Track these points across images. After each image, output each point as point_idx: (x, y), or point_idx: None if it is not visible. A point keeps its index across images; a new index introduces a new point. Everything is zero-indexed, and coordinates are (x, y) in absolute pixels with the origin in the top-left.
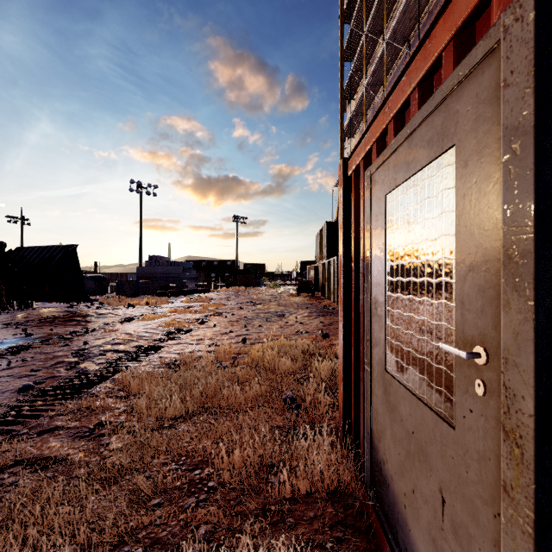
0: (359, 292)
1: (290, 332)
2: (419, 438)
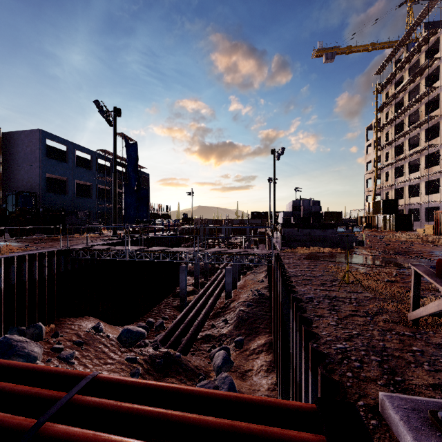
0: (437, 222)
1: None
2: None
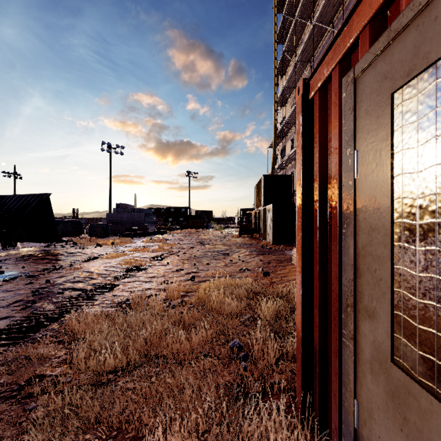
0: (326, 239)
1: (234, 270)
2: None
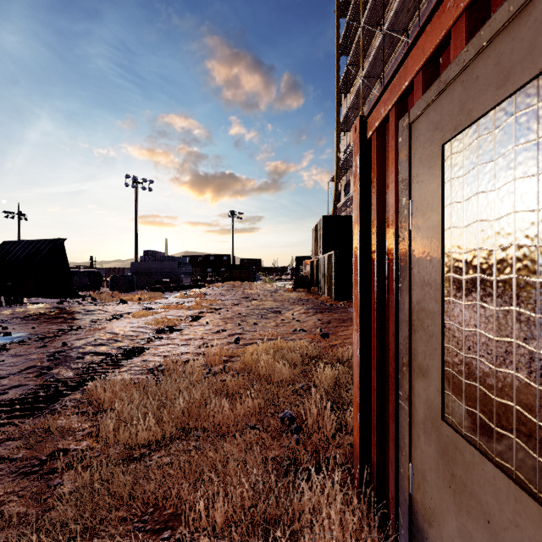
0: (384, 294)
1: (286, 331)
2: None
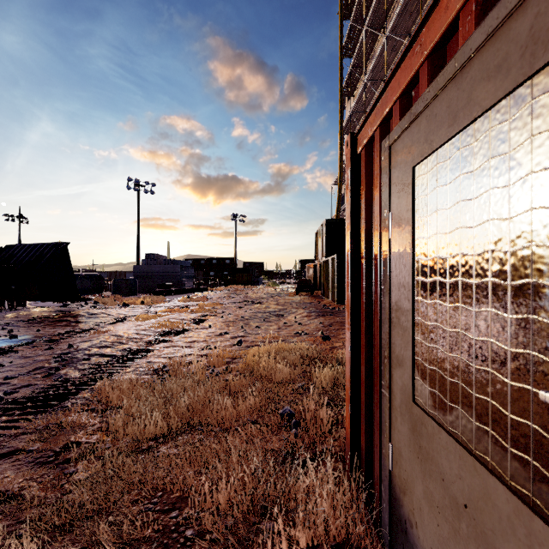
0: (371, 295)
1: (288, 333)
2: (478, 519)
